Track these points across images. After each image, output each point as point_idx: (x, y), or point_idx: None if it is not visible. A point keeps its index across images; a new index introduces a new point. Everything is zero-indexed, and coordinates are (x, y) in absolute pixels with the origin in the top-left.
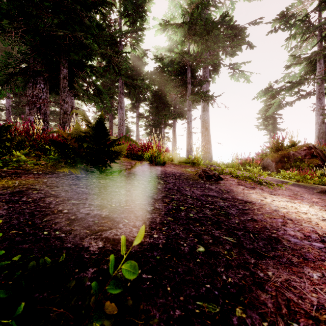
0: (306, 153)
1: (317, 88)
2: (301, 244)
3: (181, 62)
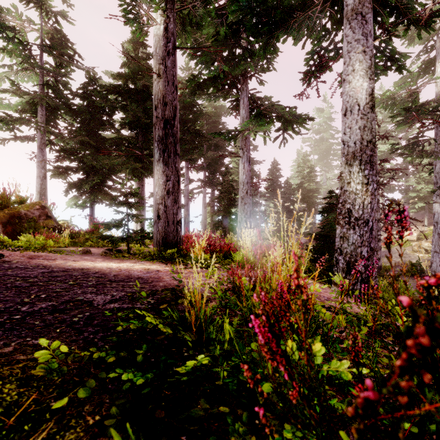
0: (41, 213)
1: (39, 136)
2: (148, 275)
3: None
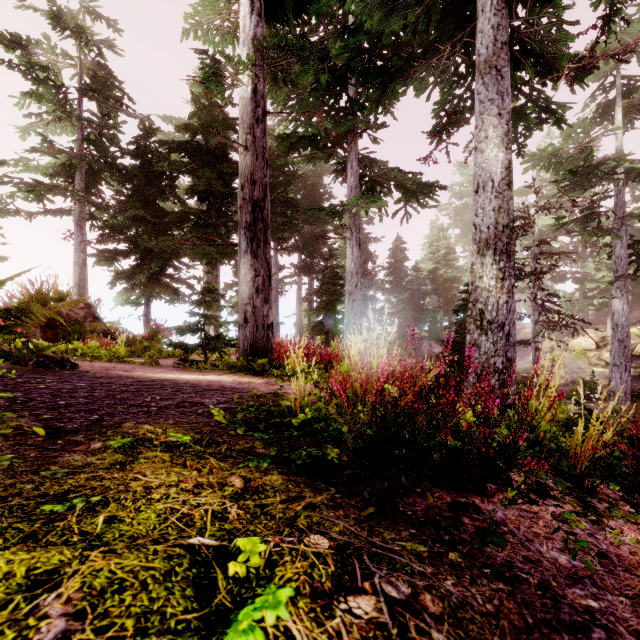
0: (86, 314)
1: (77, 208)
2: (242, 386)
3: None
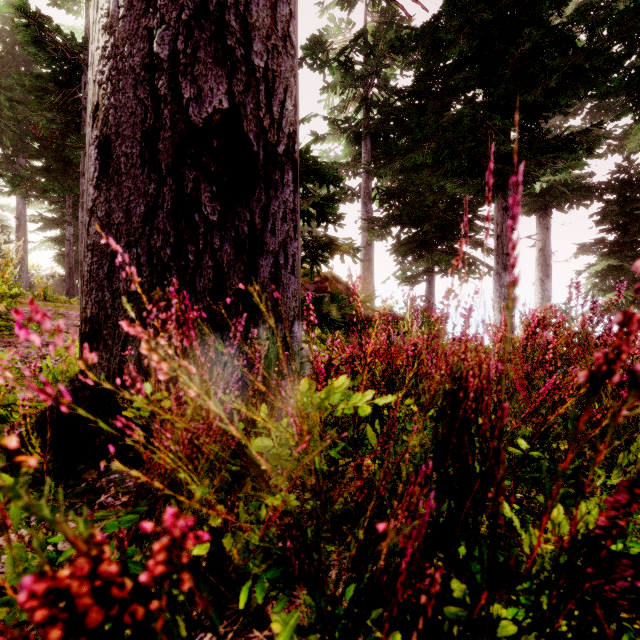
0: (316, 289)
1: (362, 185)
2: None
3: (50, 45)
